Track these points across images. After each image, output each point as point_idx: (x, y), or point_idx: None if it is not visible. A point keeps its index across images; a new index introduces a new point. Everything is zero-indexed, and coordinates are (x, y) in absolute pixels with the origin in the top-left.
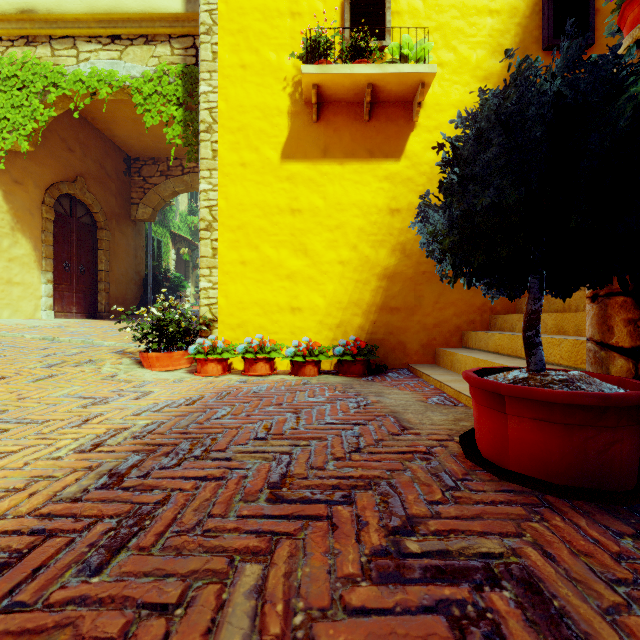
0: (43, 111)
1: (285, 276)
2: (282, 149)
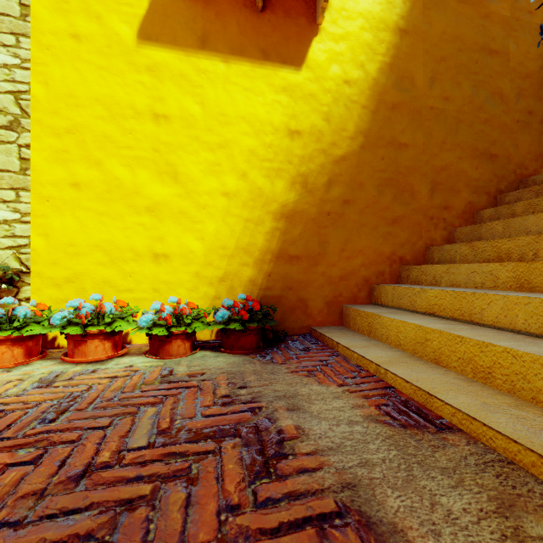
0: None
1: (144, 208)
2: (139, 25)
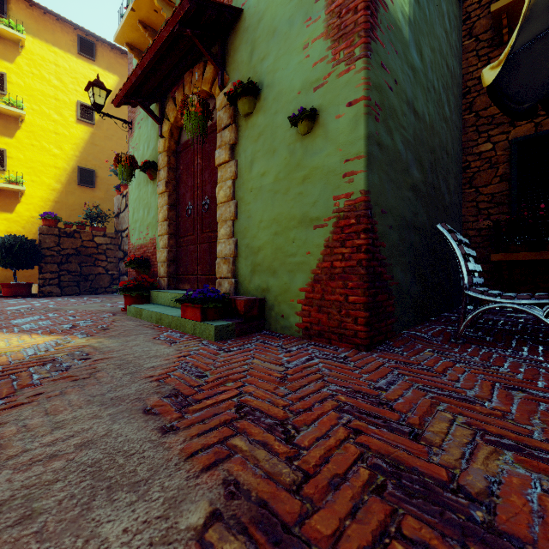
0: None
1: None
2: None
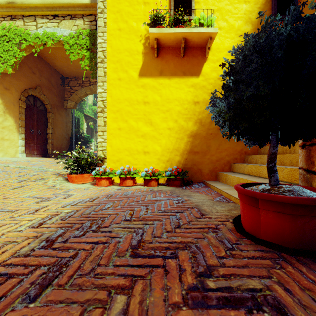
0: (19, 53)
1: (141, 135)
2: (139, 71)
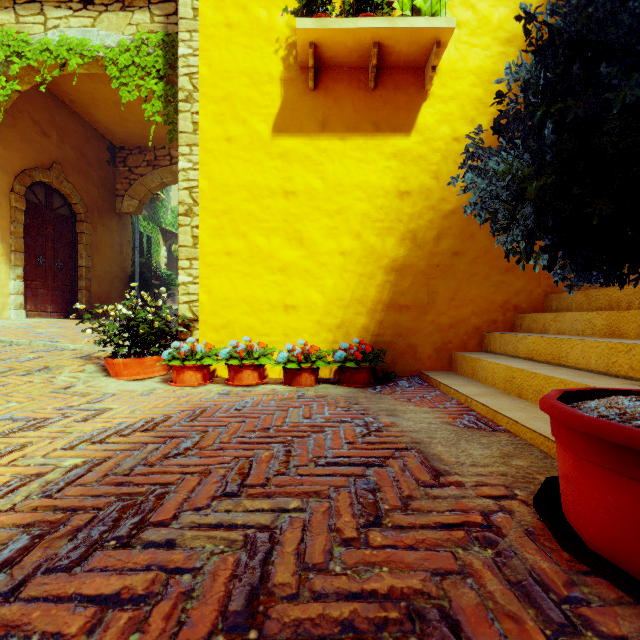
0: (5, 84)
1: (277, 269)
2: (274, 121)
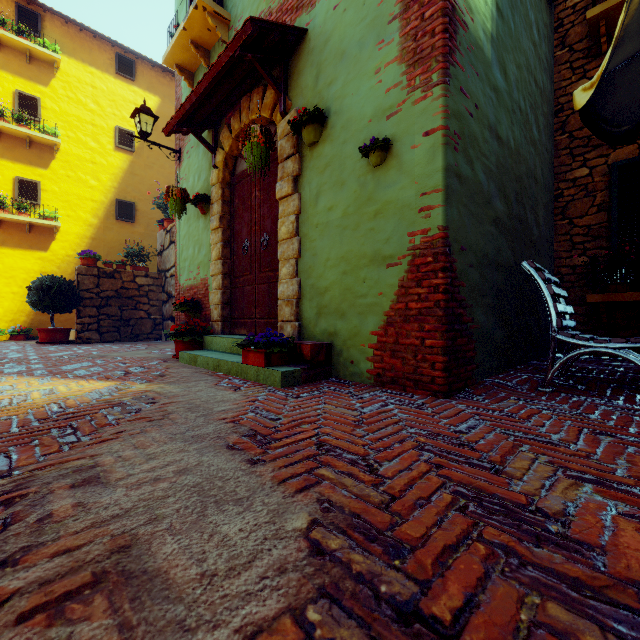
0: None
1: None
2: None
